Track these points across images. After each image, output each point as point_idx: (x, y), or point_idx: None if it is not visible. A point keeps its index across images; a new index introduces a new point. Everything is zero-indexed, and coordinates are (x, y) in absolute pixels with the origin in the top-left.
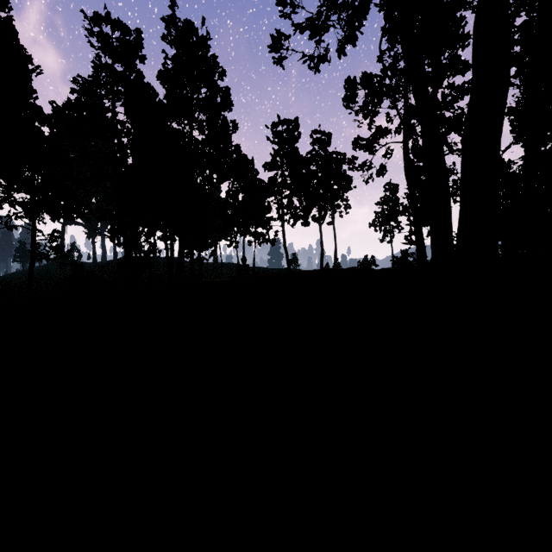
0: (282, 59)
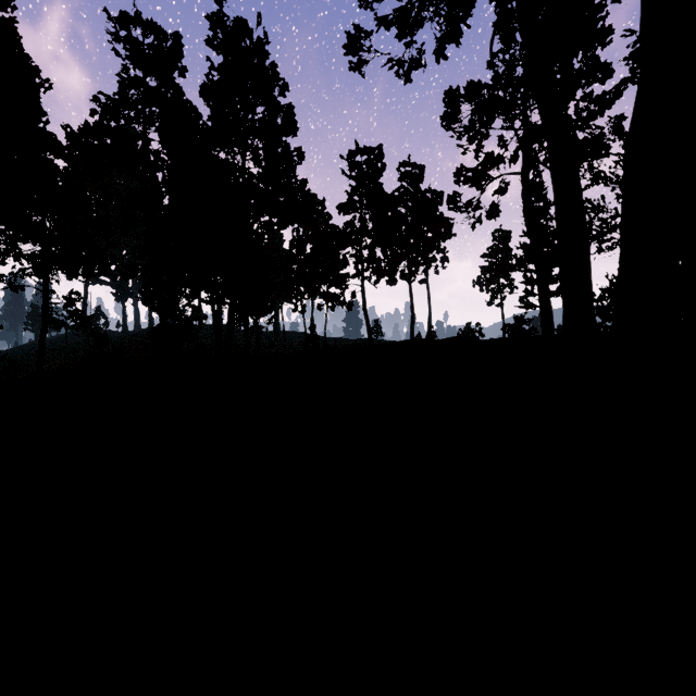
0: (362, 64)
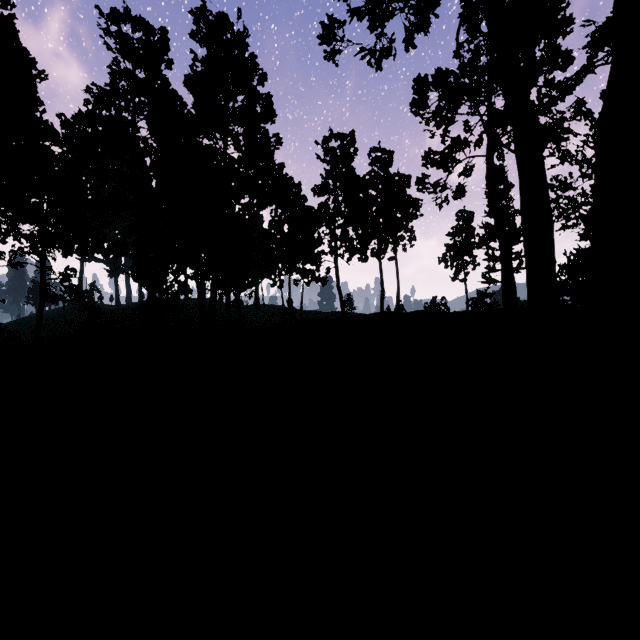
0: (335, 53)
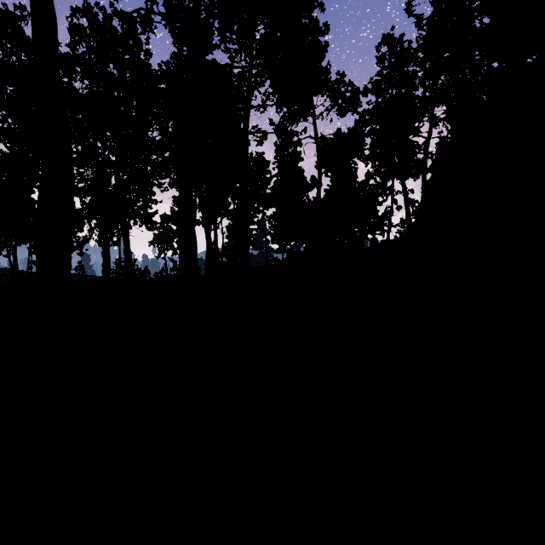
0: None
